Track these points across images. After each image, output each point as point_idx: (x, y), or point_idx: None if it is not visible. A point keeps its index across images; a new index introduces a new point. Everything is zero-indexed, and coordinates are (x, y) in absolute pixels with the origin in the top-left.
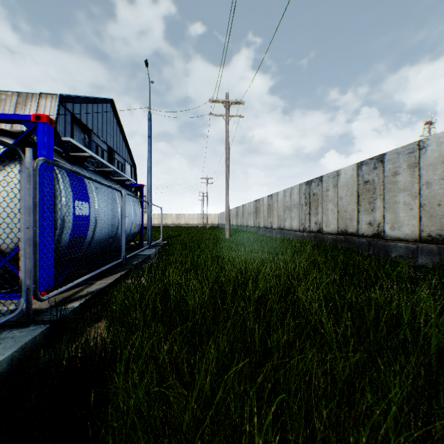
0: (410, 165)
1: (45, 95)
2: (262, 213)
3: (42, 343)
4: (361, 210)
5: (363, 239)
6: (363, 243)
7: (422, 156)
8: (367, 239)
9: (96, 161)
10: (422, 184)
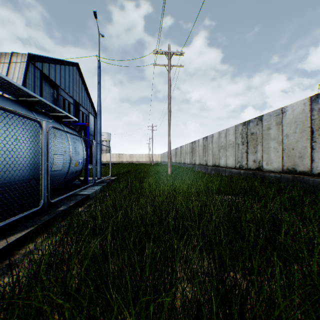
0: None
1: (16, 54)
2: (198, 152)
3: None
4: (317, 147)
5: None
6: None
7: None
8: None
9: (6, 84)
10: None
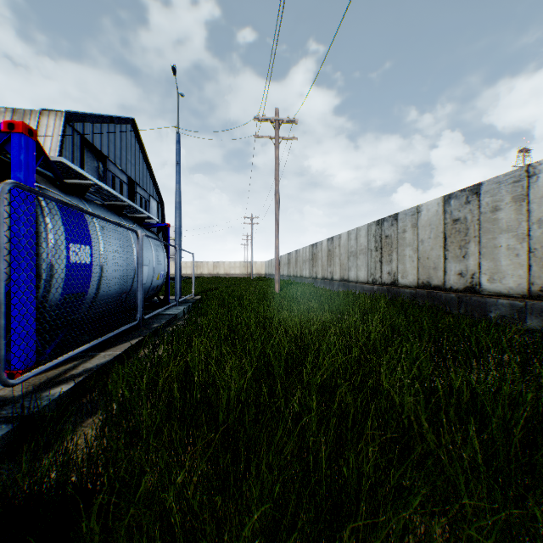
0: (515, 198)
1: (47, 112)
2: (320, 260)
3: (1, 453)
4: (449, 257)
5: (452, 294)
6: (451, 300)
7: (532, 186)
8: (457, 294)
9: (103, 192)
10: (533, 223)
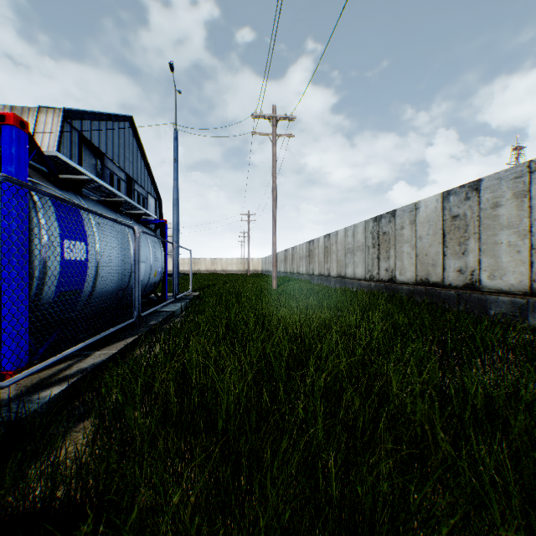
0: (517, 194)
1: (45, 109)
2: (317, 257)
3: None
4: (448, 253)
5: (451, 291)
6: (450, 296)
7: (534, 181)
8: (456, 291)
9: (99, 188)
10: (535, 219)
